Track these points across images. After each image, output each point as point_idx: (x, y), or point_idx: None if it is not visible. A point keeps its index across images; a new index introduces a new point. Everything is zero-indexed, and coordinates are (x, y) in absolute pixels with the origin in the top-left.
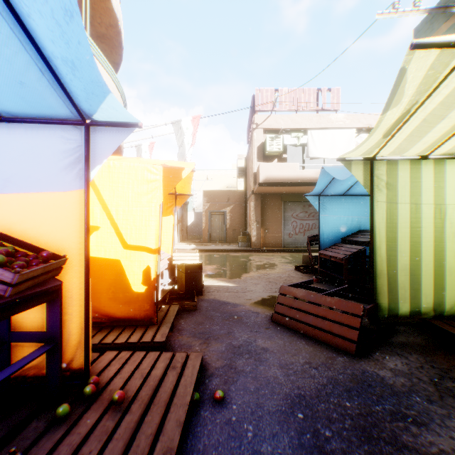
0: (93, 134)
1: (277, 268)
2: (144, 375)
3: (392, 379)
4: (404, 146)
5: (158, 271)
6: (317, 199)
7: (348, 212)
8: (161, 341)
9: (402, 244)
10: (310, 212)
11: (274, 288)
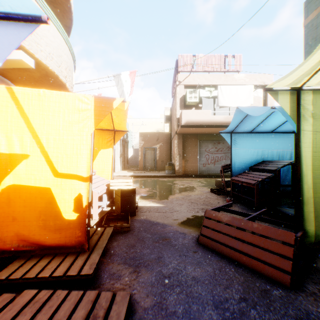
0: None
1: (196, 190)
2: None
3: None
4: None
5: (89, 199)
6: (229, 135)
7: (254, 146)
8: (88, 274)
9: None
10: (219, 147)
11: (196, 208)
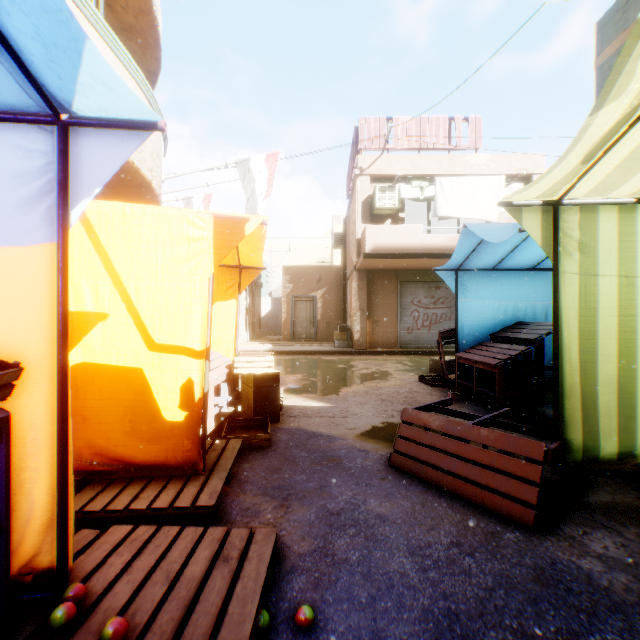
0: (76, 143)
1: (392, 379)
2: (171, 576)
3: (606, 576)
4: (613, 179)
5: (205, 388)
6: (453, 275)
7: (499, 294)
8: (207, 505)
9: (604, 343)
10: (438, 296)
11: (389, 410)
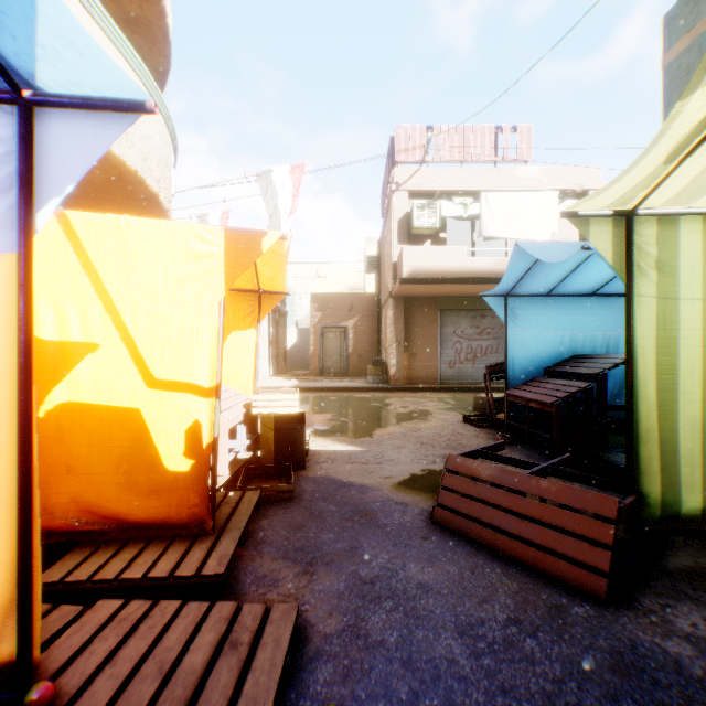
0: (43, 127)
1: (433, 419)
2: (166, 668)
3: (699, 663)
4: (700, 184)
5: (215, 431)
6: (503, 302)
7: (555, 323)
8: (215, 574)
9: (686, 379)
10: (483, 326)
11: (430, 455)
